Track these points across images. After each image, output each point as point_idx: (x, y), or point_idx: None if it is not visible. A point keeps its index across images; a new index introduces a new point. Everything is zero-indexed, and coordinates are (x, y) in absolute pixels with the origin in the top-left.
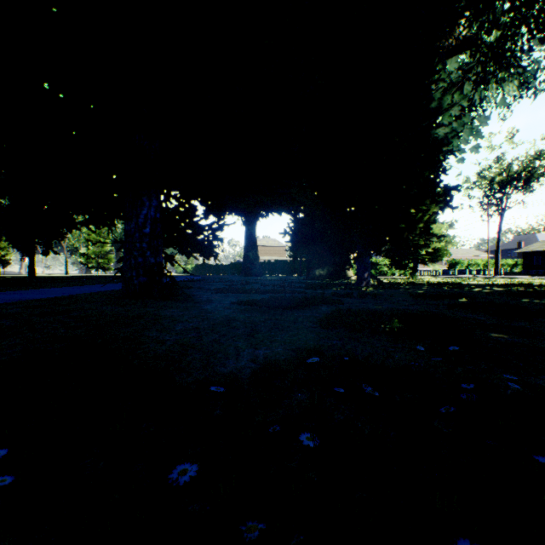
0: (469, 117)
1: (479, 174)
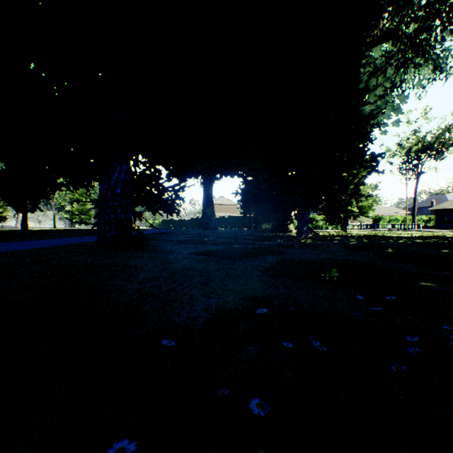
0: (391, 97)
1: (398, 144)
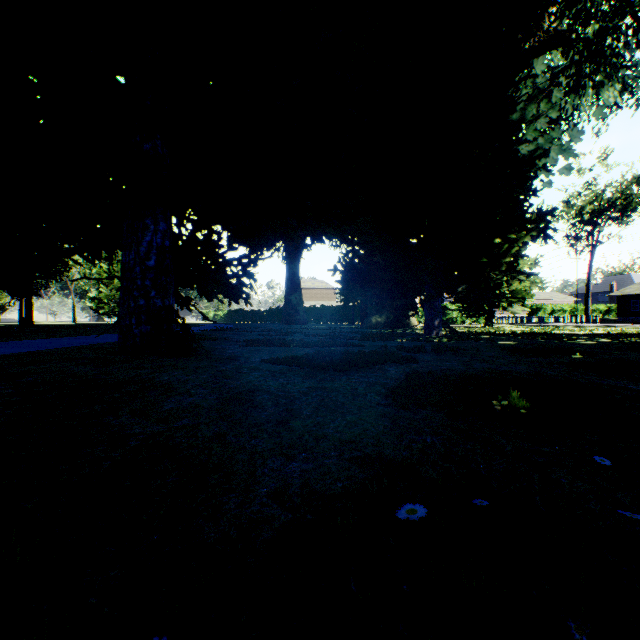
0: (558, 131)
1: (565, 202)
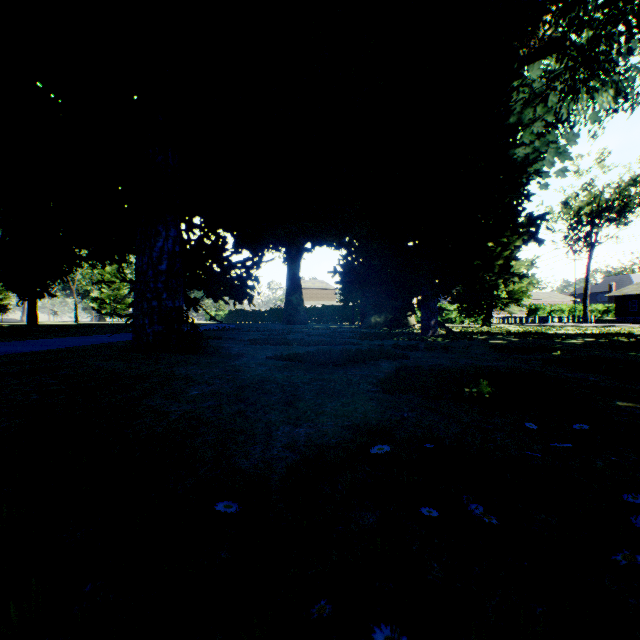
0: (554, 135)
1: (563, 203)
